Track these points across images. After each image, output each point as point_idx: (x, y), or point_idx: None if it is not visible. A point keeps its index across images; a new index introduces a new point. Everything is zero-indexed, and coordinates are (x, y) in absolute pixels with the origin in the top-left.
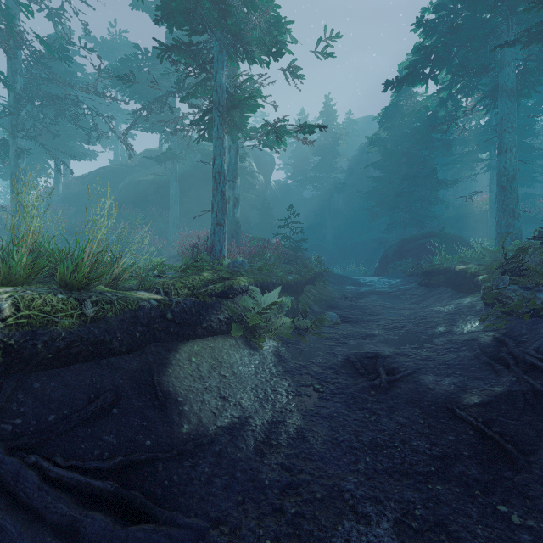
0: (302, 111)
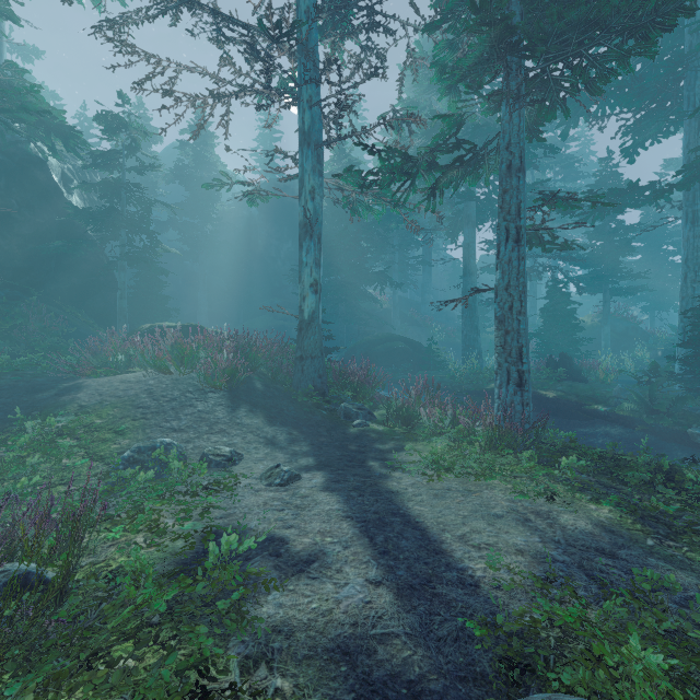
0: (141, 103)
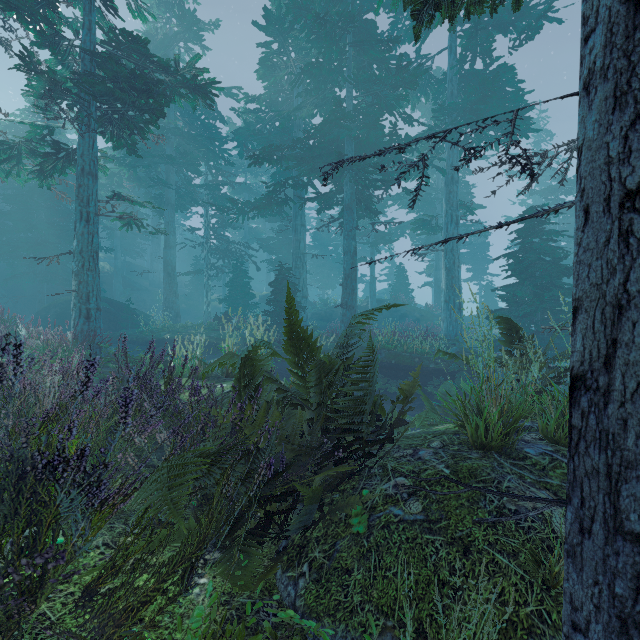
0: None
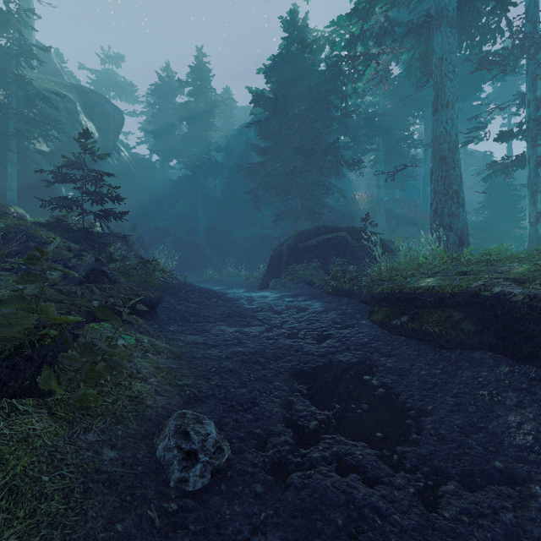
0: (167, 65)
